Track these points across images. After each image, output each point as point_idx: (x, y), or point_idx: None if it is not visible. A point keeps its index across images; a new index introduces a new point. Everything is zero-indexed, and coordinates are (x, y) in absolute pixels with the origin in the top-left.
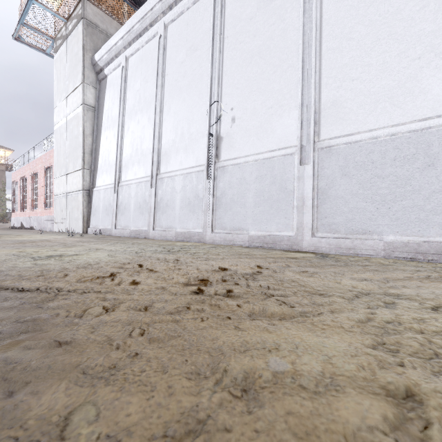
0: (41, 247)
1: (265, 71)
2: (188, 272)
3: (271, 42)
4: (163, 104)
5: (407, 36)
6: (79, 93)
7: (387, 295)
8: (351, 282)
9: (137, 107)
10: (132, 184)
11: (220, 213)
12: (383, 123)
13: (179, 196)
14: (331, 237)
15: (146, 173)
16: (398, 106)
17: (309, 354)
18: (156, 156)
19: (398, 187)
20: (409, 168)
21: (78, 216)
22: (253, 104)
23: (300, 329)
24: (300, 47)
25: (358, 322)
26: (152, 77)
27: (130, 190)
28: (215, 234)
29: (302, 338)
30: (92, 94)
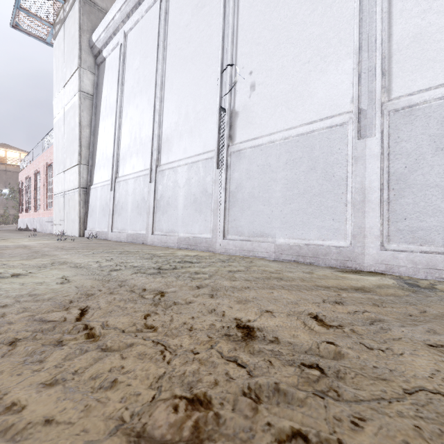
0: None
1: (299, 12)
2: (167, 346)
3: None
4: (164, 80)
5: None
6: (75, 80)
7: None
8: None
9: (136, 88)
10: (130, 179)
11: (235, 213)
12: None
13: (182, 192)
14: (415, 251)
15: (144, 165)
16: None
17: None
18: (156, 144)
19: None
20: None
21: (74, 217)
22: (281, 61)
23: None
24: None
25: None
26: (152, 51)
27: (127, 187)
28: (227, 241)
29: None
30: (89, 81)
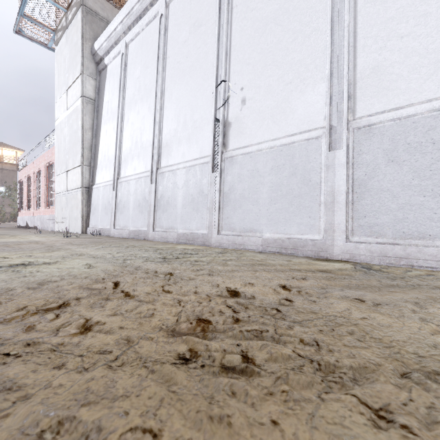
0: (19, 251)
1: (282, 40)
2: (181, 300)
3: (289, 4)
4: (164, 90)
5: None
6: (78, 85)
7: None
8: None
9: (137, 96)
10: (132, 180)
11: (228, 212)
12: None
13: (181, 192)
14: (372, 243)
15: (145, 167)
16: None
17: None
18: (156, 148)
19: None
20: None
21: (77, 215)
22: (268, 81)
23: None
24: (328, 3)
25: None
26: (152, 62)
27: (129, 187)
28: (222, 236)
29: None
30: (91, 86)
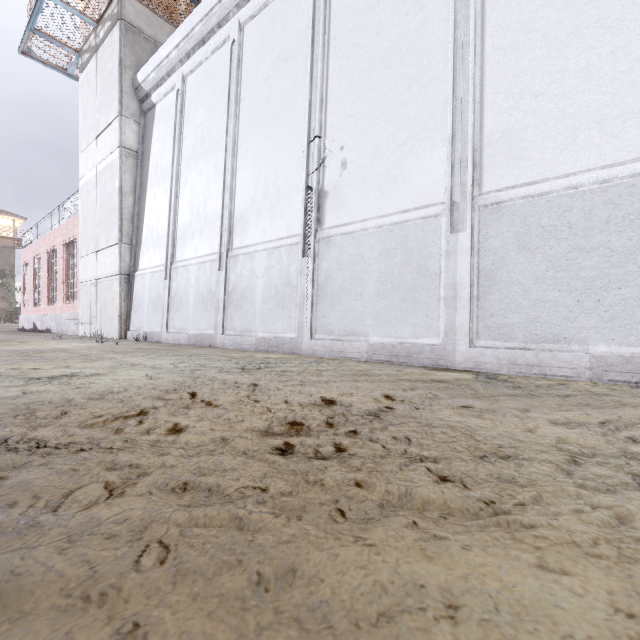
0: (48, 361)
1: (394, 87)
2: (271, 408)
3: (402, 42)
4: (237, 144)
5: (628, 21)
6: (114, 131)
7: (630, 460)
8: (555, 430)
9: (199, 149)
10: (192, 265)
11: (324, 309)
12: (587, 163)
13: (261, 283)
14: (500, 348)
15: (211, 248)
16: (613, 134)
17: (529, 635)
18: (227, 222)
19: (614, 266)
20: (633, 236)
21: (113, 313)
22: (375, 140)
23: (489, 548)
24: (450, 47)
25: (602, 527)
26: (221, 104)
27: (188, 275)
28: (315, 341)
29: (501, 579)
30: (133, 133)
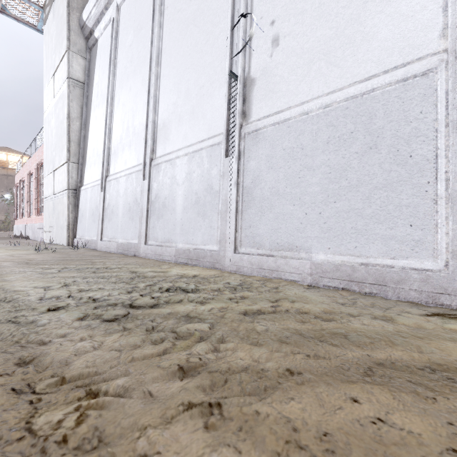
0: None
1: None
2: None
3: None
4: (161, 53)
5: None
6: (64, 65)
7: None
8: None
9: (129, 68)
10: (121, 176)
11: (251, 217)
12: None
13: (181, 190)
14: None
15: (138, 159)
16: None
17: None
18: (150, 131)
19: None
20: None
21: (63, 223)
22: None
23: None
24: None
25: None
26: (147, 20)
27: (118, 187)
28: (240, 256)
29: None
30: (80, 66)
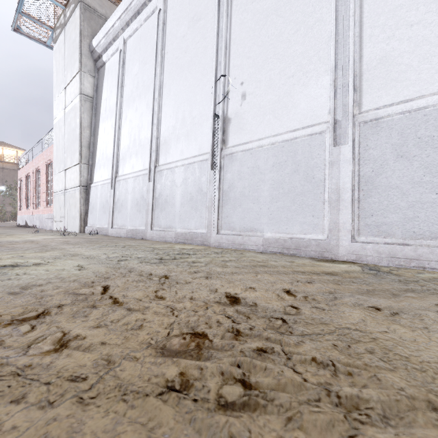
0: (11, 251)
1: (284, 31)
2: (175, 308)
3: None
4: (162, 87)
5: None
6: (76, 83)
7: None
8: None
9: (135, 93)
10: (130, 178)
11: (228, 210)
12: None
13: (179, 190)
14: (380, 243)
15: (143, 165)
16: None
17: None
18: (154, 145)
19: None
20: None
21: (75, 214)
22: (269, 74)
23: None
24: None
25: None
26: (151, 58)
27: (127, 186)
28: (221, 236)
29: None
30: (90, 84)
